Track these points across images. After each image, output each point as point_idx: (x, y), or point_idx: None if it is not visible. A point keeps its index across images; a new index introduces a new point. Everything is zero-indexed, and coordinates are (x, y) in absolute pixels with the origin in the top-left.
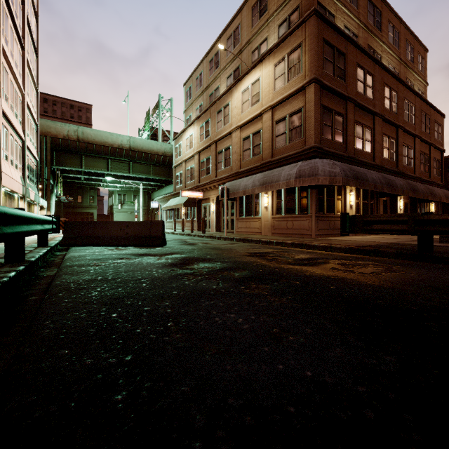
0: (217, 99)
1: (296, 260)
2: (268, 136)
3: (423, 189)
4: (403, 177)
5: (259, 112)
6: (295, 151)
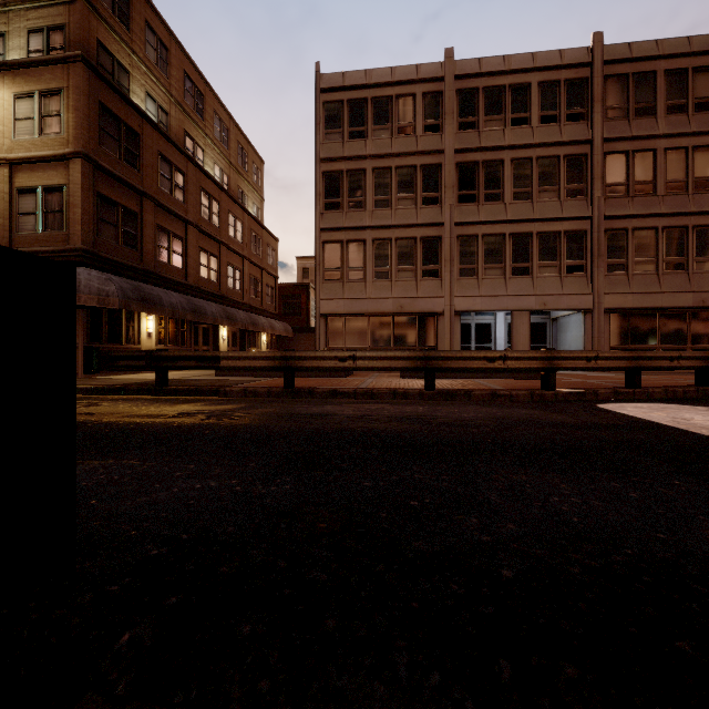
0: None
1: None
2: (2, 208)
3: (244, 318)
4: (226, 303)
5: None
6: (52, 248)
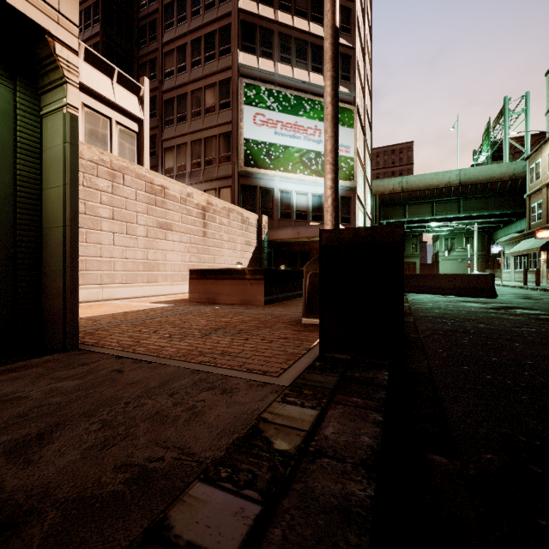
0: None
1: None
2: None
3: None
4: None
5: None
6: None
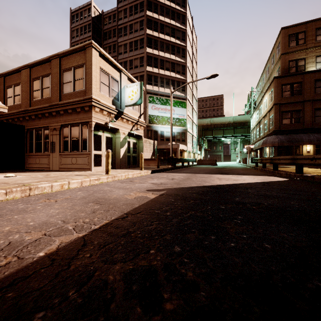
0: (259, 103)
1: (227, 167)
2: (268, 123)
3: None
4: None
5: (266, 113)
6: (271, 131)
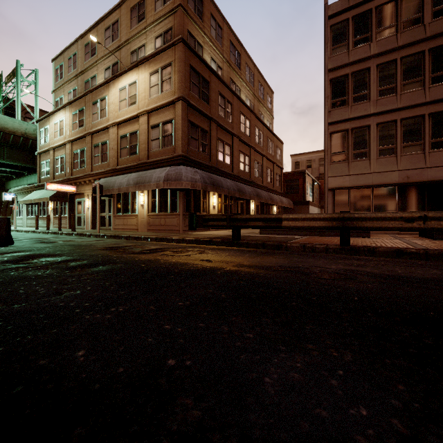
0: (93, 90)
1: (142, 251)
2: (144, 138)
3: (265, 195)
4: (254, 186)
5: (136, 114)
6: (167, 157)
